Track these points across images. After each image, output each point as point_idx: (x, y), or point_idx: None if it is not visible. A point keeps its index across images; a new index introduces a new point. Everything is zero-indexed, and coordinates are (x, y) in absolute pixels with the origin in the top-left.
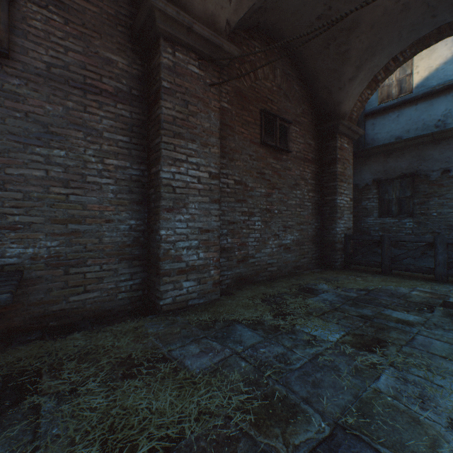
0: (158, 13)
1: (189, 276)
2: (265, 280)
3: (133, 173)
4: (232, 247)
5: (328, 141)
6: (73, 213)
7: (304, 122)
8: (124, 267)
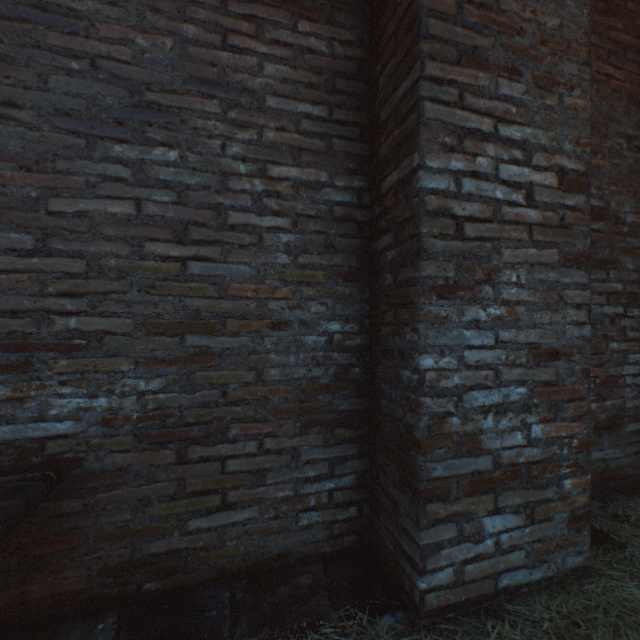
0: None
1: (500, 497)
2: None
3: (335, 198)
4: None
5: None
6: (197, 306)
7: None
8: (313, 445)
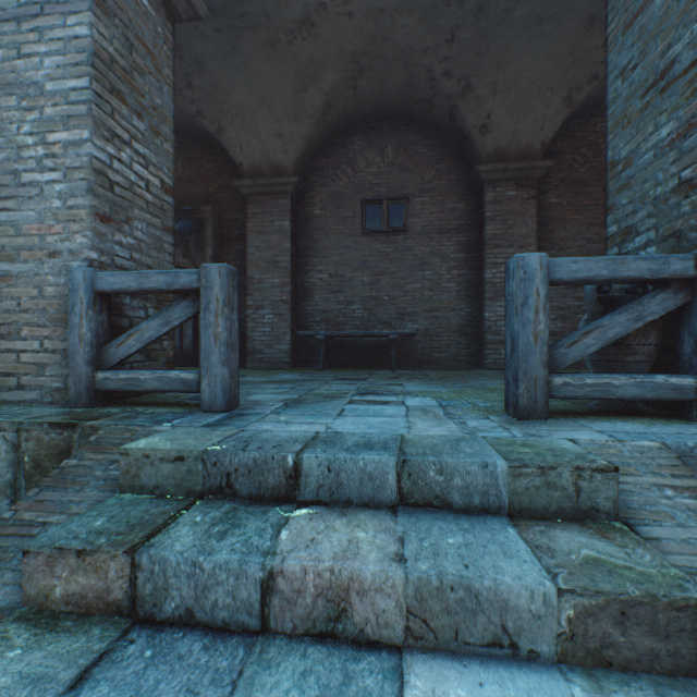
0: (481, 173)
1: None
2: None
3: (468, 277)
4: (562, 331)
5: None
6: (434, 306)
7: None
8: (462, 340)
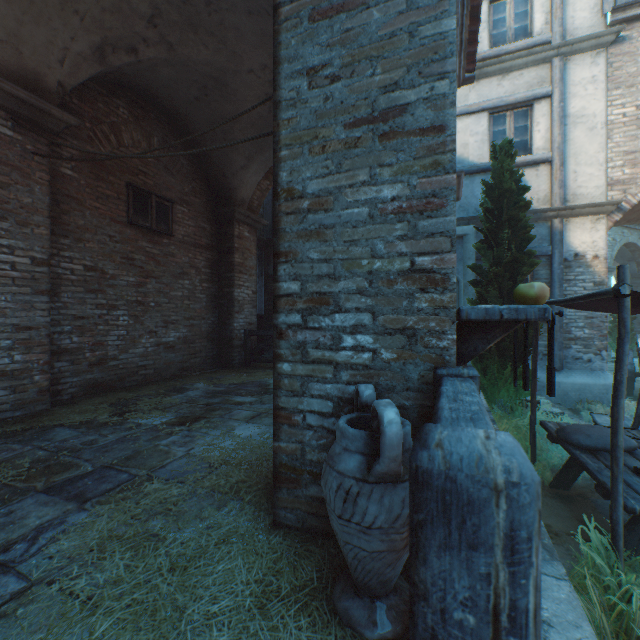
0: None
1: None
2: (135, 386)
3: None
4: (81, 347)
5: (226, 227)
6: None
7: (195, 202)
8: None
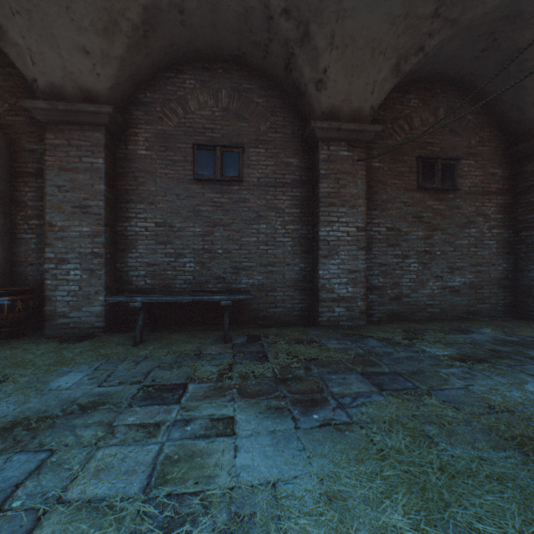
0: (317, 129)
1: (339, 304)
2: (422, 320)
3: (302, 232)
4: (383, 286)
5: (522, 166)
6: (270, 260)
7: (482, 151)
8: (297, 295)
